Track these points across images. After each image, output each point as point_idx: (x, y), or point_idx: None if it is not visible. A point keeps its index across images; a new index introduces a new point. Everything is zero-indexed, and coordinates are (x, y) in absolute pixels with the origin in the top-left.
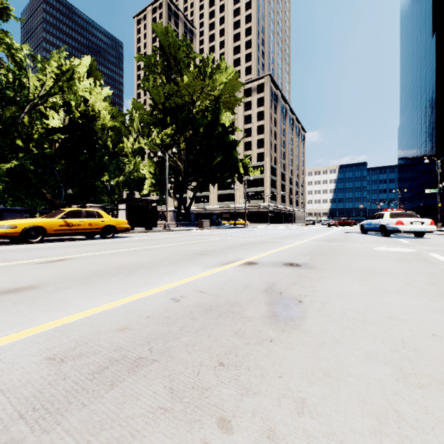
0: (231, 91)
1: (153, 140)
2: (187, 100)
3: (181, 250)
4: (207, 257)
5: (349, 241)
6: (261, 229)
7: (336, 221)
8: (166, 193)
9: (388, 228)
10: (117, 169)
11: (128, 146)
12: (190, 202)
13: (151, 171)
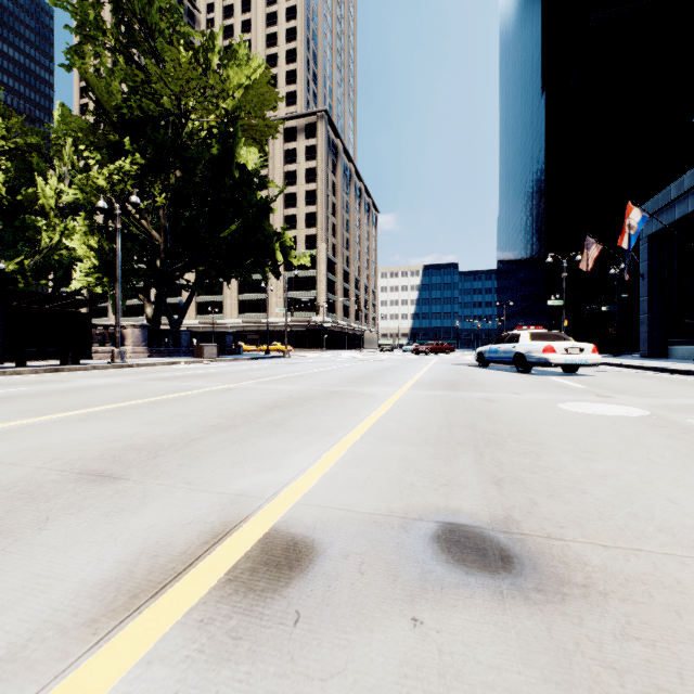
0: (258, 104)
1: (94, 179)
2: (169, 107)
3: (48, 447)
4: (103, 499)
5: (487, 387)
6: (313, 360)
7: (427, 346)
8: (117, 288)
9: (530, 359)
10: (22, 240)
11: (47, 195)
12: (182, 311)
13: (92, 245)
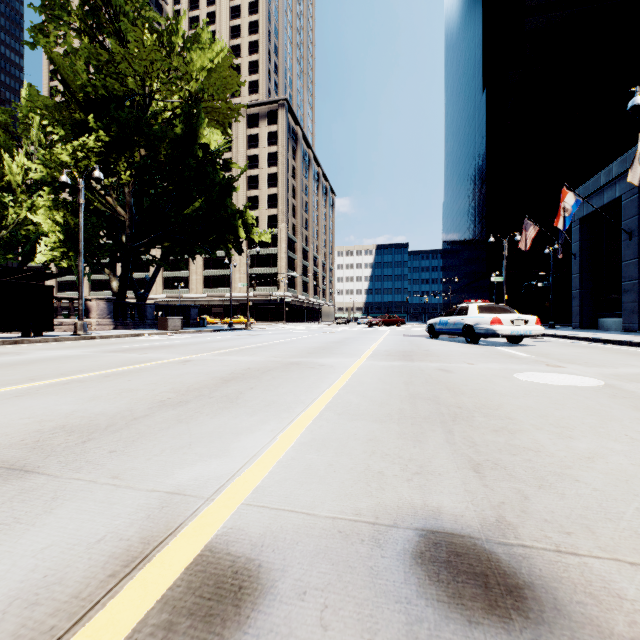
0: (221, 87)
1: (58, 156)
2: (134, 87)
3: None
4: None
5: (441, 357)
6: (273, 332)
7: (380, 319)
8: (80, 262)
9: (479, 330)
10: None
11: (14, 172)
12: (148, 285)
13: (58, 220)
